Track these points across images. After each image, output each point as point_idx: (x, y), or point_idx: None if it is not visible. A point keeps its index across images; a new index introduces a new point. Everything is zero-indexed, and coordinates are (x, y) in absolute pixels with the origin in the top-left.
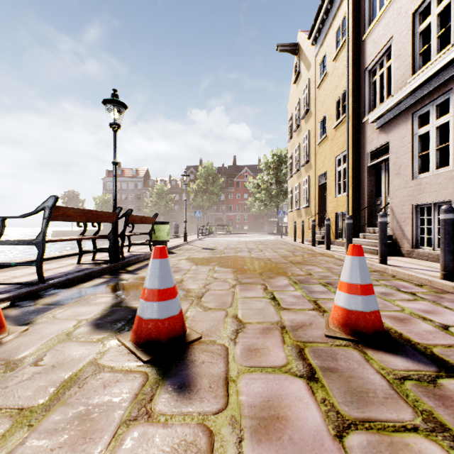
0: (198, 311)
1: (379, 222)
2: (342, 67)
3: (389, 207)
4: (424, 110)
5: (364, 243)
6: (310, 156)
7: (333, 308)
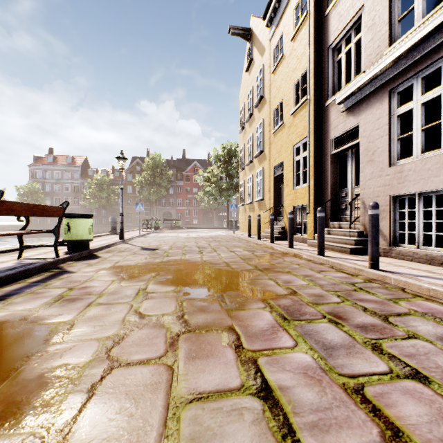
0: None
1: (370, 215)
2: (302, 46)
3: (356, 199)
4: (405, 85)
5: (330, 240)
6: (264, 146)
7: None
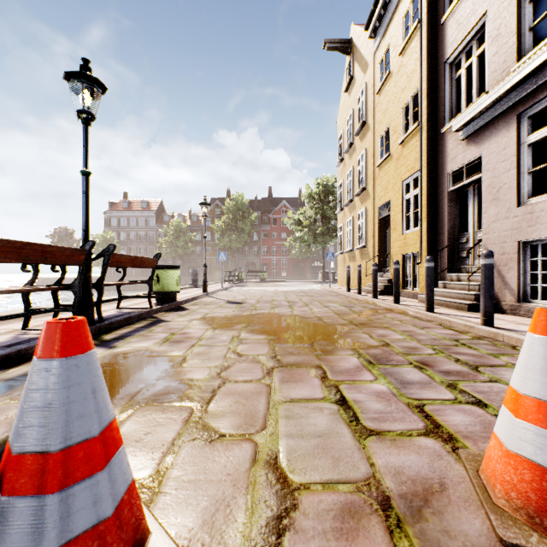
0: (195, 446)
1: (483, 265)
2: (413, 61)
3: (479, 246)
4: (537, 107)
5: (445, 295)
6: (367, 182)
7: (503, 457)
